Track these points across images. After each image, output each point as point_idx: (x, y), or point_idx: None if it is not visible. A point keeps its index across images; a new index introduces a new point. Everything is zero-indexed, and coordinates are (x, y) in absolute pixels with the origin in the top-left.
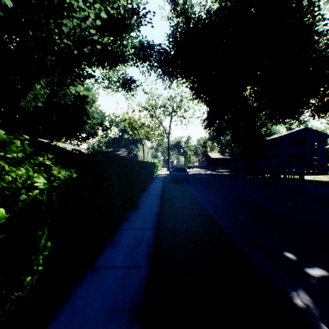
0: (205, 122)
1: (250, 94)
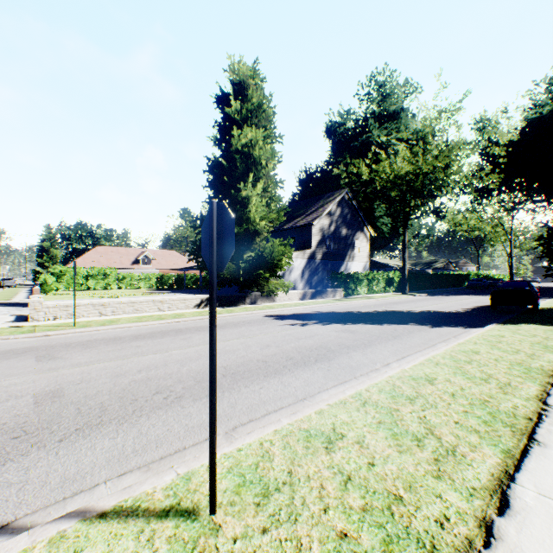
0: None
1: None
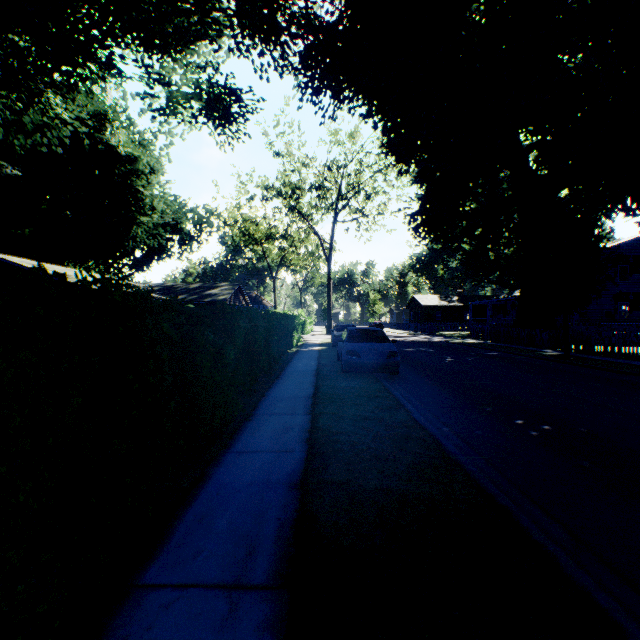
0: (415, 220)
1: (529, 147)
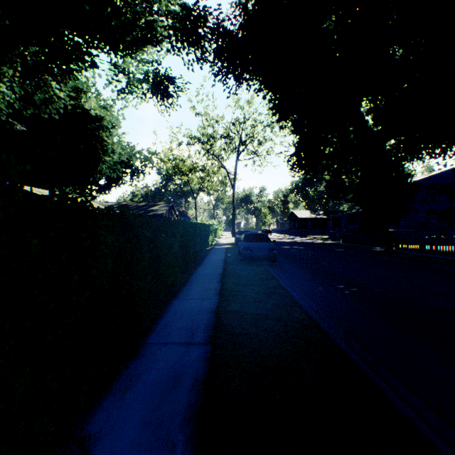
0: (292, 159)
1: (368, 111)
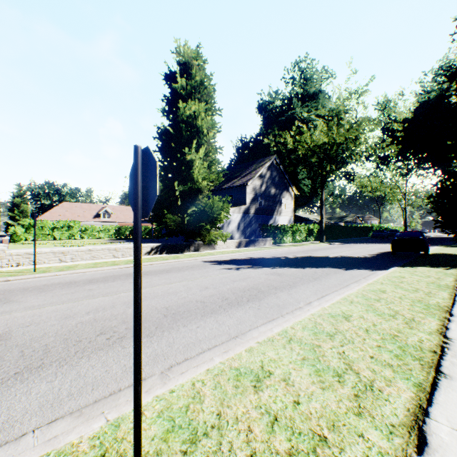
0: None
1: None
